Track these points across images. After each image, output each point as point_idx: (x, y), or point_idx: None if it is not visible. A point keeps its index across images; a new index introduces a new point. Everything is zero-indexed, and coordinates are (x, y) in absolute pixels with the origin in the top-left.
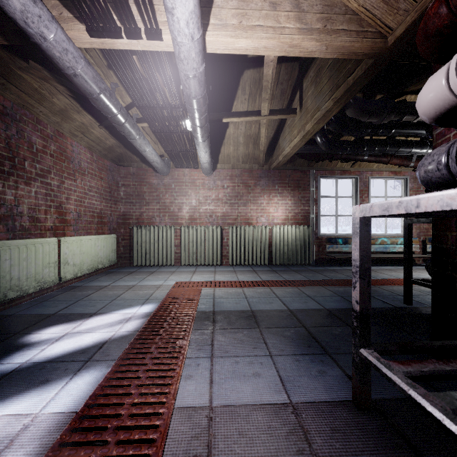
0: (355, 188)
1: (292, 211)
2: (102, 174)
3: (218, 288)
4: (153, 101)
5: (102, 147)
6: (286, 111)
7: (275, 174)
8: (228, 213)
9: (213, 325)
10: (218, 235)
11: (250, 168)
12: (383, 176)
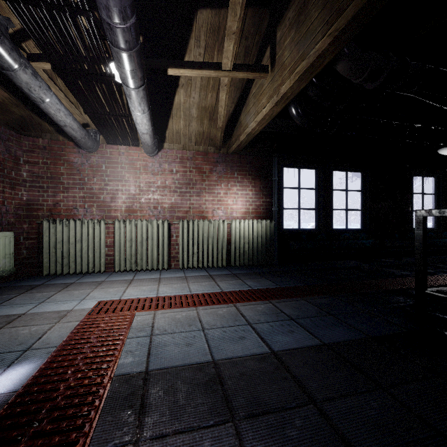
0: (318, 180)
1: (253, 203)
2: None
3: (160, 310)
4: None
5: None
6: (255, 68)
7: (235, 159)
8: (178, 204)
9: (138, 424)
10: (164, 232)
11: (204, 151)
12: (345, 168)
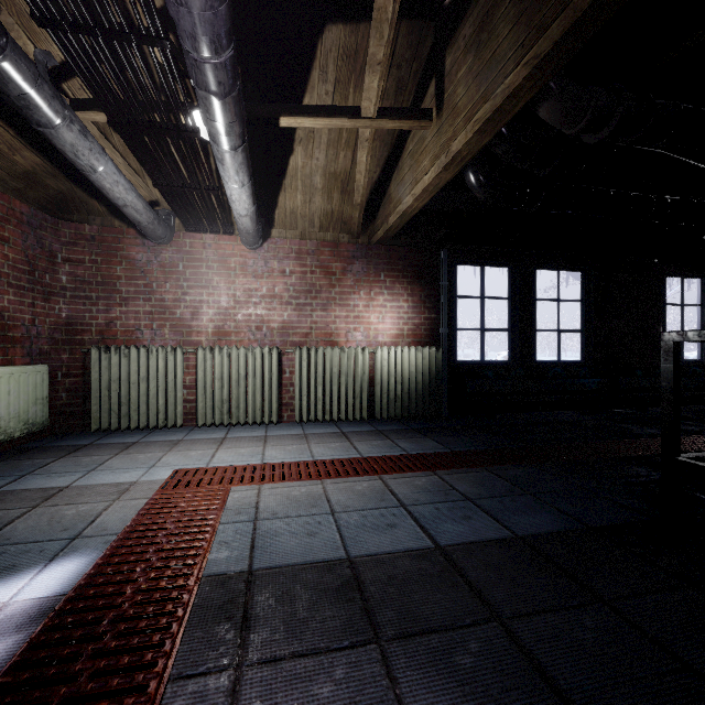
0: (512, 284)
1: (409, 320)
2: (6, 230)
3: (268, 484)
4: (80, 1)
5: (6, 169)
6: (412, 113)
7: (381, 253)
8: (293, 322)
9: (240, 642)
10: (272, 366)
11: (334, 241)
12: (556, 265)
